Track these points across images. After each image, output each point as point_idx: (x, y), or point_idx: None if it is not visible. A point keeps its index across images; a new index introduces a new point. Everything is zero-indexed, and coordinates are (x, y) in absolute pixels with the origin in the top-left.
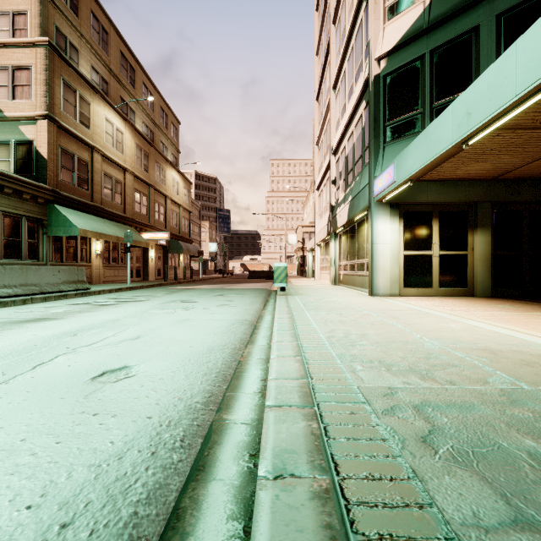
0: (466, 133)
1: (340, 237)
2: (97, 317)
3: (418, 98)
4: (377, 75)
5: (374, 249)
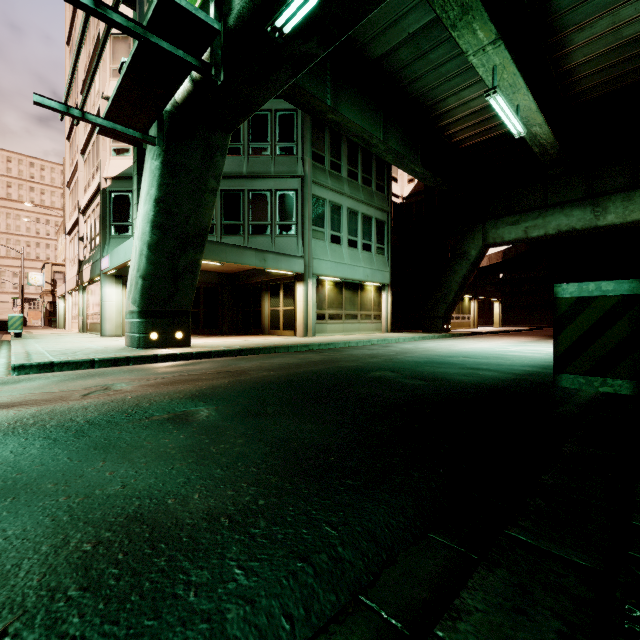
0: (126, 261)
1: (88, 290)
2: None
3: (131, 215)
4: (105, 188)
5: (103, 305)
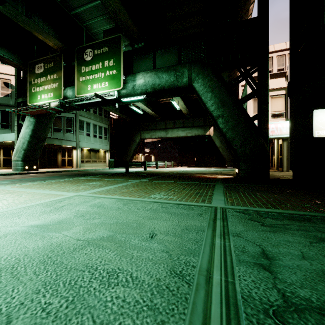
0: (3, 141)
1: None
2: None
3: None
4: None
5: None
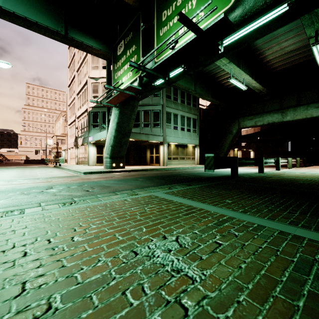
0: (100, 139)
1: (79, 148)
2: (15, 171)
3: (99, 121)
4: (89, 111)
5: (89, 154)
